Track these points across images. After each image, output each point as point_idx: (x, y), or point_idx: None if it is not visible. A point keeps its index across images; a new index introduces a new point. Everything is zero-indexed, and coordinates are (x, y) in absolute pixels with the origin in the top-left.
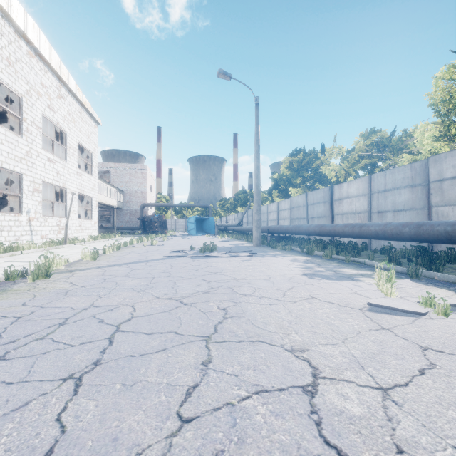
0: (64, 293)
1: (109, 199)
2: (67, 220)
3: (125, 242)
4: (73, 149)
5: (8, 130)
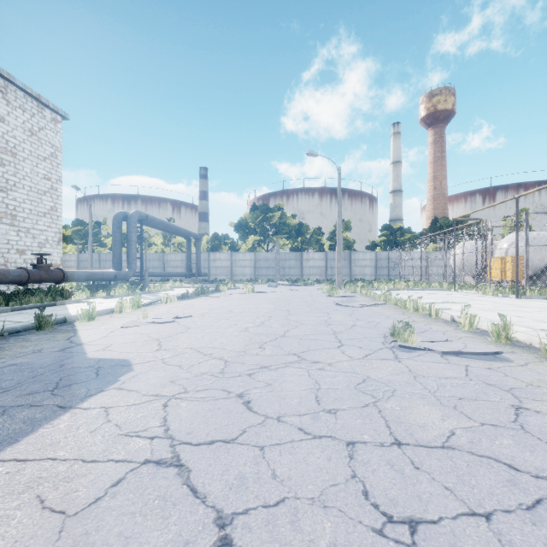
0: None
1: None
2: None
3: None
4: None
5: None
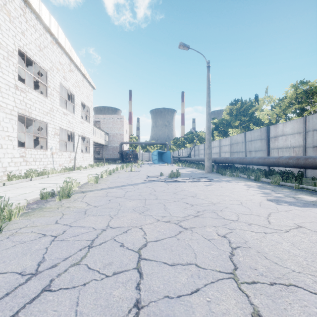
0: (84, 213)
1: (99, 139)
2: (75, 154)
3: (113, 169)
4: (78, 106)
5: (39, 94)
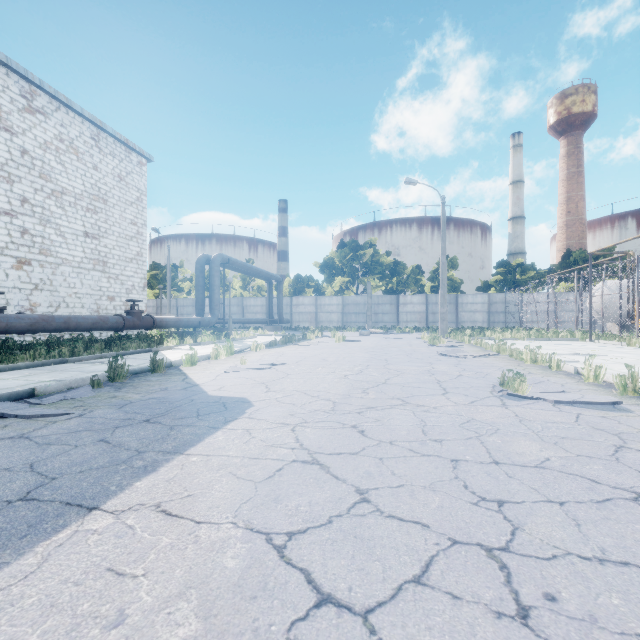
0: None
1: None
2: None
3: None
4: None
5: None
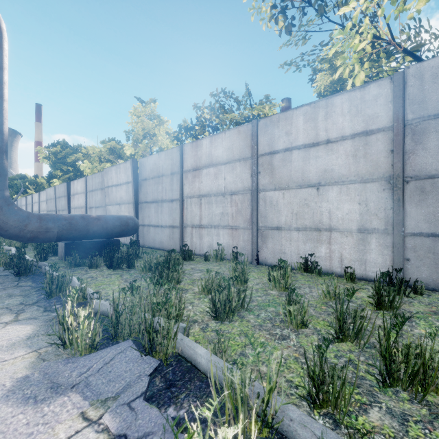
0: None
1: None
2: None
3: None
4: None
5: None
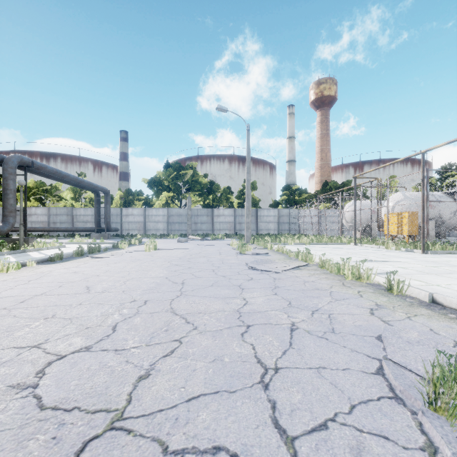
0: None
1: None
2: None
3: None
4: None
5: None
